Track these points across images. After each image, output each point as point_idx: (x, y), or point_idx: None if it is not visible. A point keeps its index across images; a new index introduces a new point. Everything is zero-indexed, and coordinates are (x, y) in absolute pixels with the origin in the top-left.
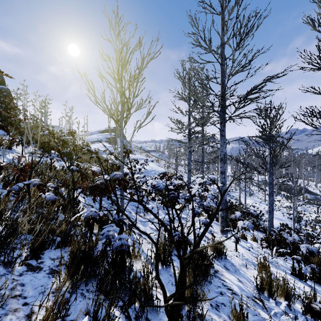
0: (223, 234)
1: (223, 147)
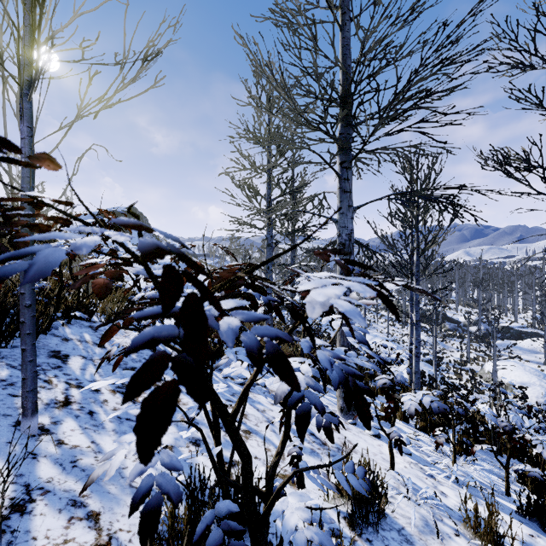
0: (347, 418)
1: (347, 218)
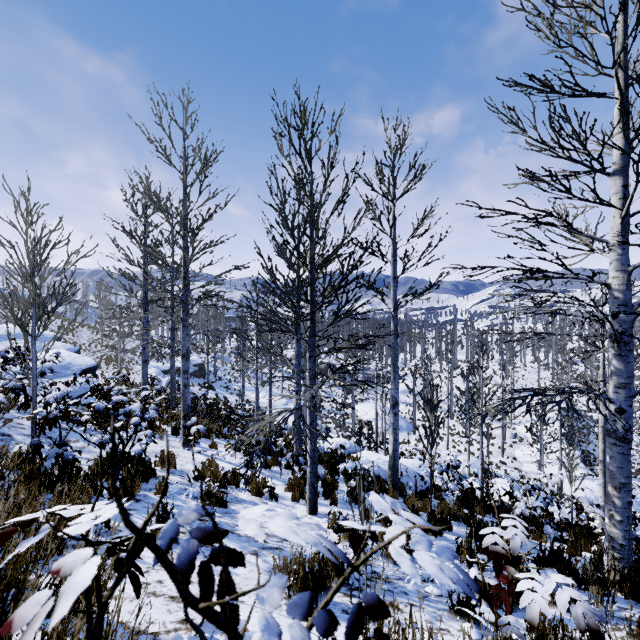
0: (186, 448)
1: (186, 341)
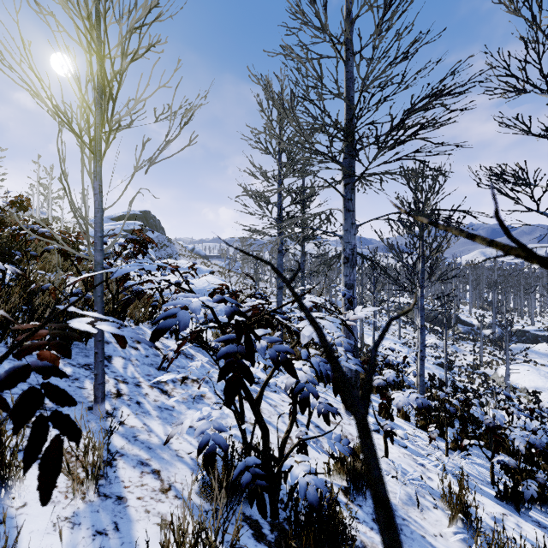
0: (350, 415)
1: (350, 234)
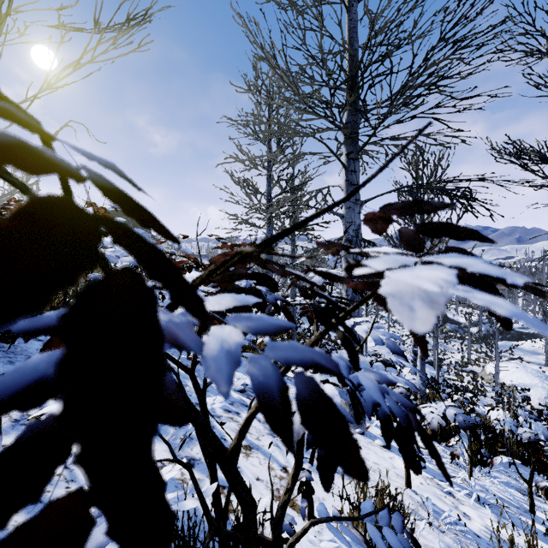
0: (354, 427)
1: (354, 213)
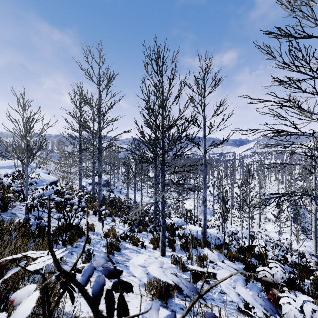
0: (100, 221)
1: (100, 168)
